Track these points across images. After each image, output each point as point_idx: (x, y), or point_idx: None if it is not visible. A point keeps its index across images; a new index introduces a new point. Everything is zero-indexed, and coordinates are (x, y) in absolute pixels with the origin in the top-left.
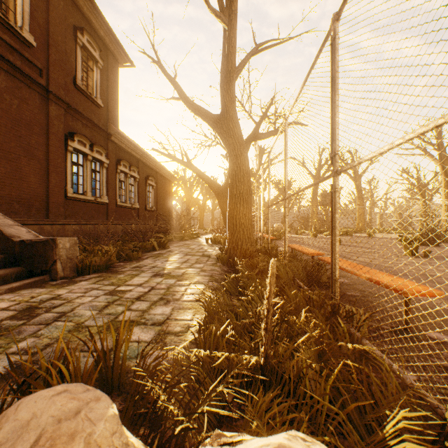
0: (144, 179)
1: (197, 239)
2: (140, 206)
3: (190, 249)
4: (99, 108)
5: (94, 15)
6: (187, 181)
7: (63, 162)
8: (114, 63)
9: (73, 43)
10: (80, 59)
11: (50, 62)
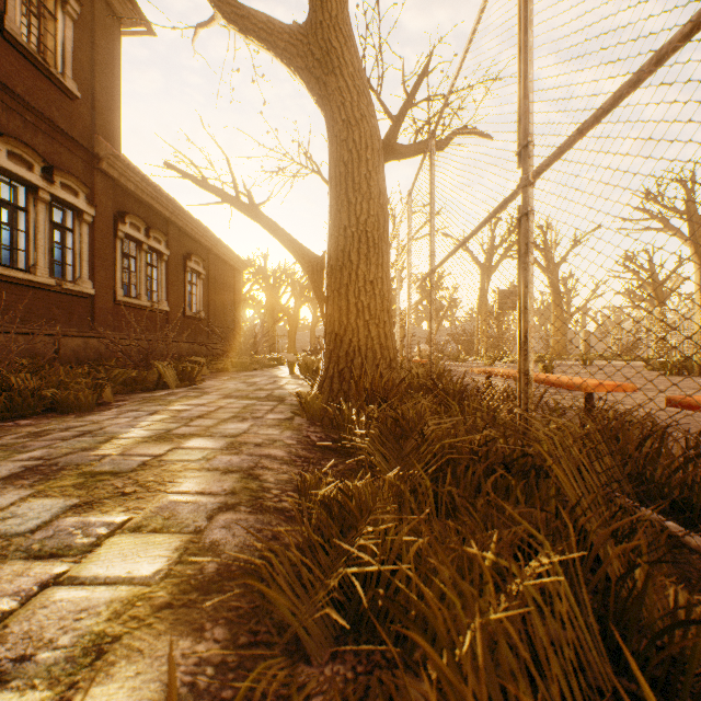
0: (181, 259)
1: (276, 368)
2: (171, 308)
3: (246, 384)
4: (72, 100)
5: None
6: (270, 276)
7: None
8: (109, 19)
9: None
10: None
11: None
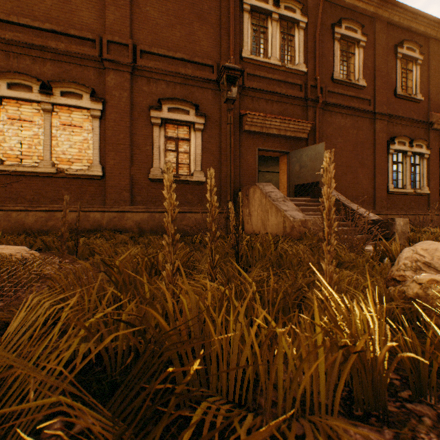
0: None
1: None
2: None
3: None
4: (418, 103)
5: (412, 21)
6: None
7: (384, 164)
8: (435, 47)
9: (393, 60)
10: (399, 69)
11: (375, 90)
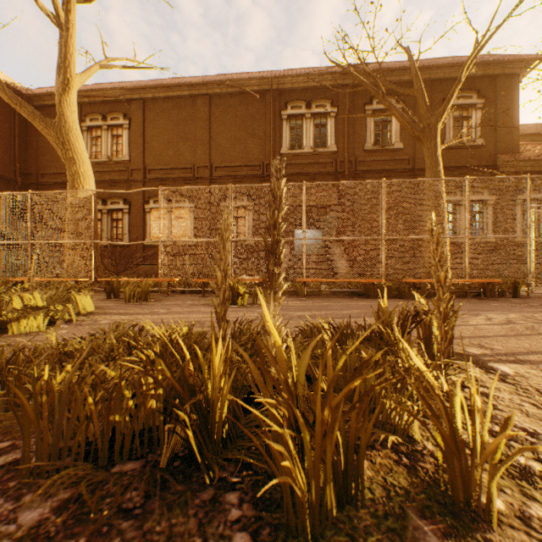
0: None
1: None
2: None
3: None
4: (480, 148)
5: None
6: None
7: None
8: (508, 82)
9: None
10: (451, 120)
11: (415, 149)
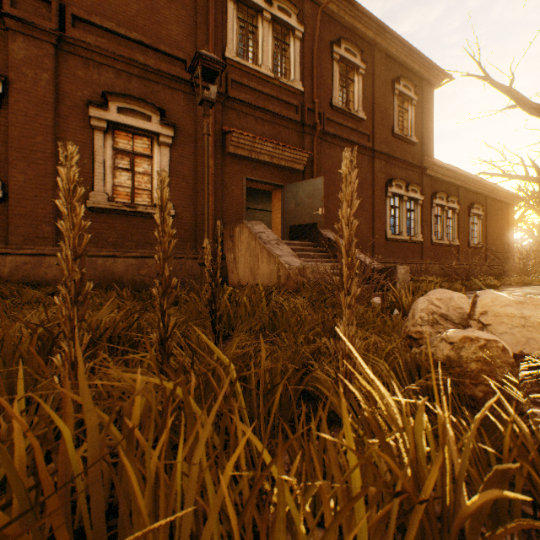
0: (465, 209)
1: None
2: (460, 243)
3: (538, 290)
4: (413, 146)
5: (408, 57)
6: None
7: (383, 208)
8: (428, 90)
9: (391, 96)
10: (396, 107)
11: (374, 126)
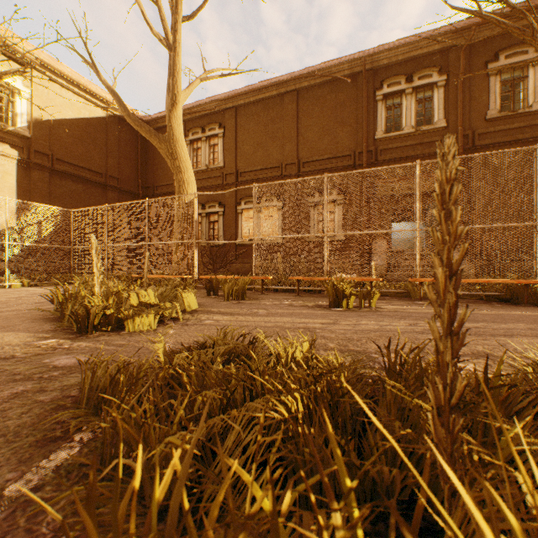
0: None
1: None
2: None
3: None
4: None
5: None
6: None
7: None
8: None
9: None
10: None
11: None
